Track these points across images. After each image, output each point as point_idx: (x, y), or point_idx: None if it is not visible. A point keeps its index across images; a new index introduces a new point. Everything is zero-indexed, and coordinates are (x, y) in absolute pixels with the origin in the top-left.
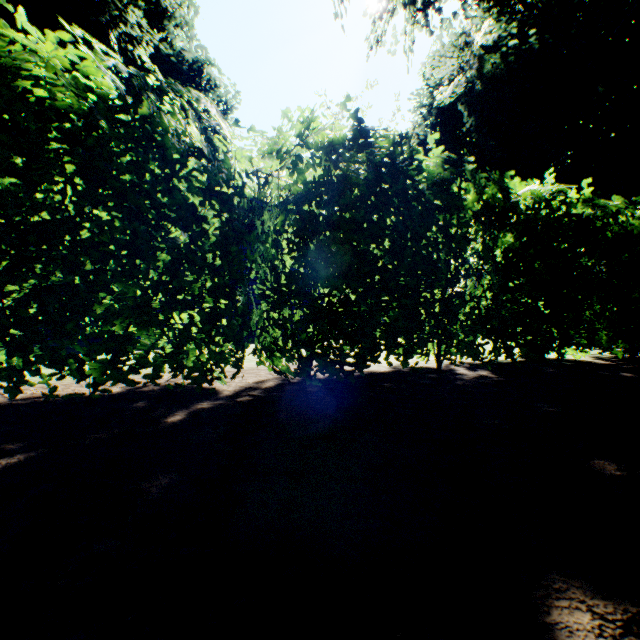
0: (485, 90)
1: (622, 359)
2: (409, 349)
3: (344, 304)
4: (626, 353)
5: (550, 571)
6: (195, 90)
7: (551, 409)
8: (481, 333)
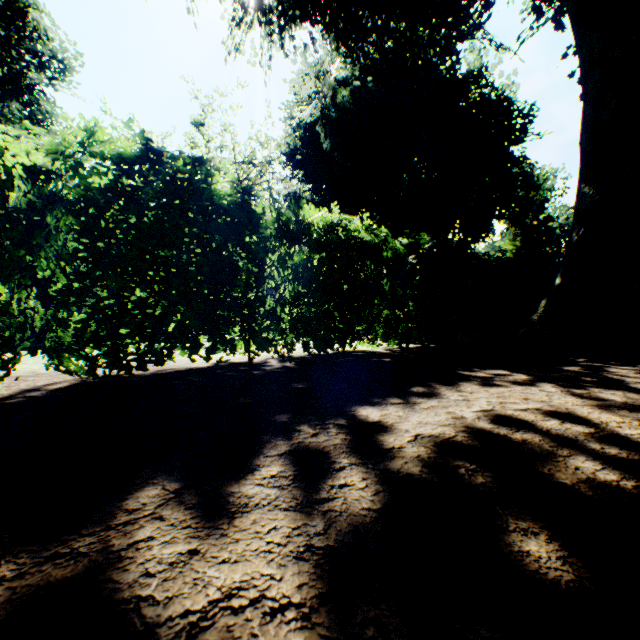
0: (339, 118)
1: (401, 349)
2: (213, 345)
3: (137, 305)
4: (396, 344)
5: (163, 475)
6: (15, 34)
7: (301, 386)
8: (278, 331)
